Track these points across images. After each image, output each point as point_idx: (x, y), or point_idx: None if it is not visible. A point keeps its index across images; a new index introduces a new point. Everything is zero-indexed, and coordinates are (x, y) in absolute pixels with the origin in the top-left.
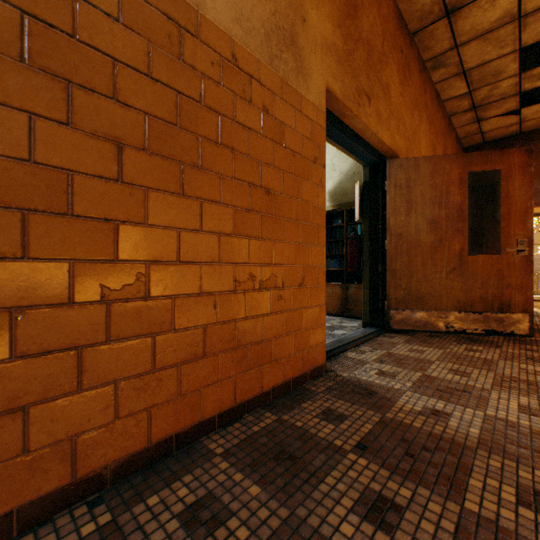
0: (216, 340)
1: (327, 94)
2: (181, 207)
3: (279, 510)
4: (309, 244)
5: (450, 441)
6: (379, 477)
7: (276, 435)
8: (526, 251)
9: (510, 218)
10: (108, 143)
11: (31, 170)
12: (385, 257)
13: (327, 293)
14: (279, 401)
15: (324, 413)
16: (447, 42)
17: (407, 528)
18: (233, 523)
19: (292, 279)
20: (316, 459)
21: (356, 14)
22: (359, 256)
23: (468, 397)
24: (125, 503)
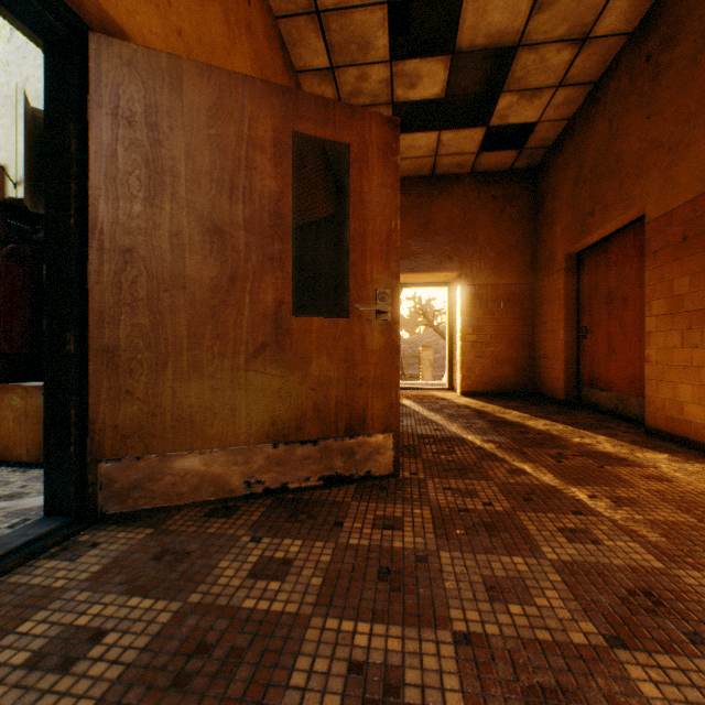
0: None
1: None
2: None
3: None
4: None
5: None
6: None
7: None
8: (389, 314)
9: (366, 247)
10: None
11: None
12: (89, 313)
13: (14, 409)
14: None
15: None
16: None
17: None
18: None
19: None
20: None
21: None
22: (38, 311)
23: None
24: None
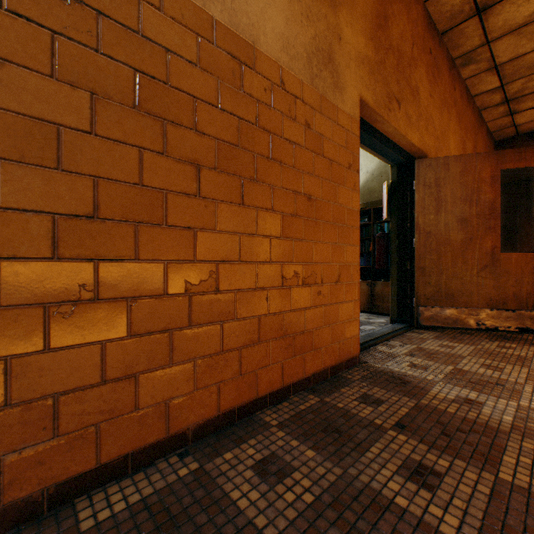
0: (268, 329)
1: (360, 103)
2: (242, 215)
3: (333, 468)
4: (344, 244)
5: (484, 425)
6: (418, 450)
7: (321, 413)
8: None
9: None
10: (190, 165)
11: (140, 192)
12: (413, 255)
13: None
14: (319, 386)
15: (362, 397)
16: (478, 39)
17: (446, 489)
18: (297, 475)
19: (329, 276)
20: (360, 433)
21: (387, 24)
22: (387, 254)
23: (501, 390)
24: (206, 456)
